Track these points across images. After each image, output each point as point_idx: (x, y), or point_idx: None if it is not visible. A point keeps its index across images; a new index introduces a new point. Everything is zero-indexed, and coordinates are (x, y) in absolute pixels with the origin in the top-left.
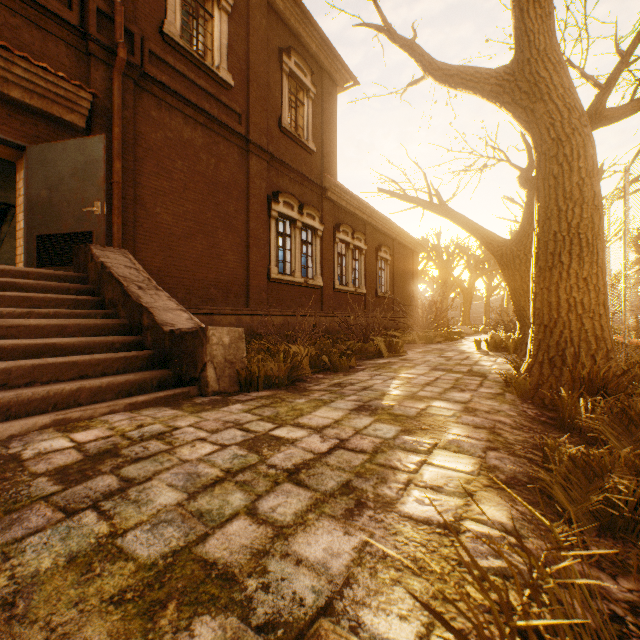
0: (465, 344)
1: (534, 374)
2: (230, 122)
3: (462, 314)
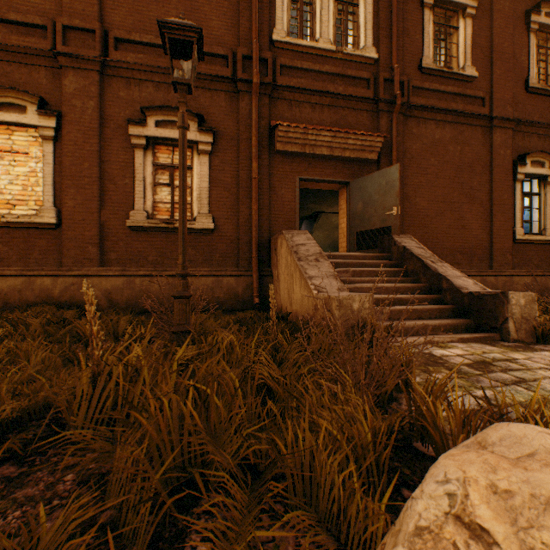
0: None
1: None
2: (473, 109)
3: None
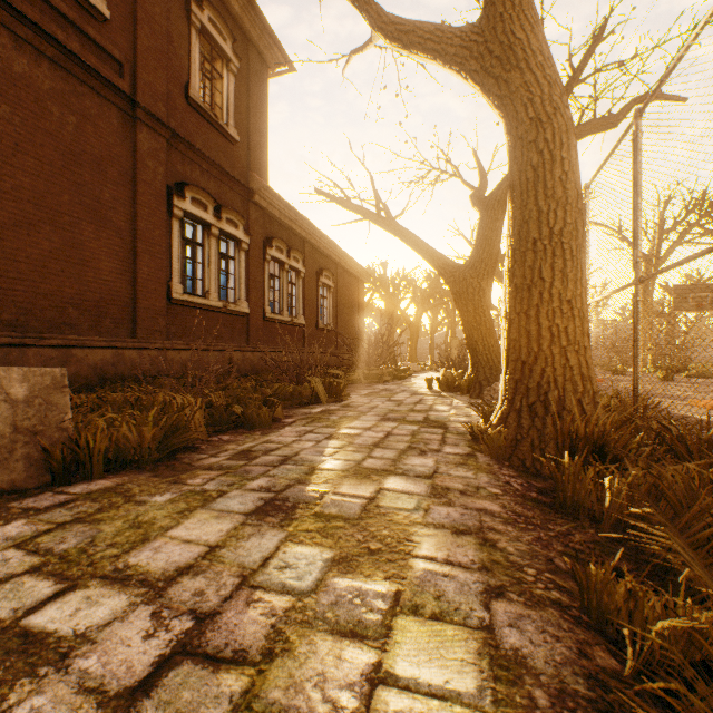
0: (415, 383)
1: (511, 426)
2: (104, 69)
3: (409, 350)
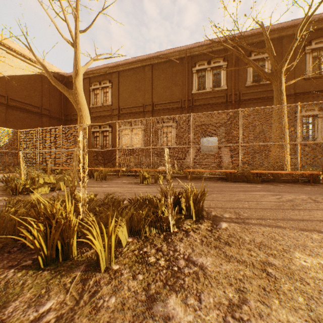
0: None
1: None
2: (271, 95)
3: None
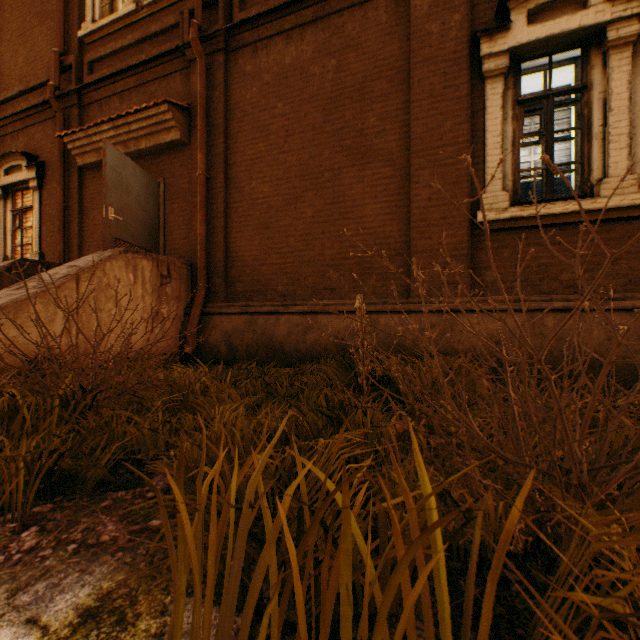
0: None
1: None
2: None
3: None
